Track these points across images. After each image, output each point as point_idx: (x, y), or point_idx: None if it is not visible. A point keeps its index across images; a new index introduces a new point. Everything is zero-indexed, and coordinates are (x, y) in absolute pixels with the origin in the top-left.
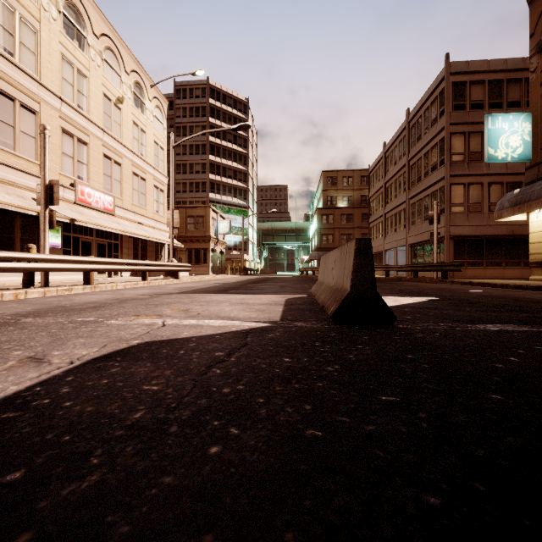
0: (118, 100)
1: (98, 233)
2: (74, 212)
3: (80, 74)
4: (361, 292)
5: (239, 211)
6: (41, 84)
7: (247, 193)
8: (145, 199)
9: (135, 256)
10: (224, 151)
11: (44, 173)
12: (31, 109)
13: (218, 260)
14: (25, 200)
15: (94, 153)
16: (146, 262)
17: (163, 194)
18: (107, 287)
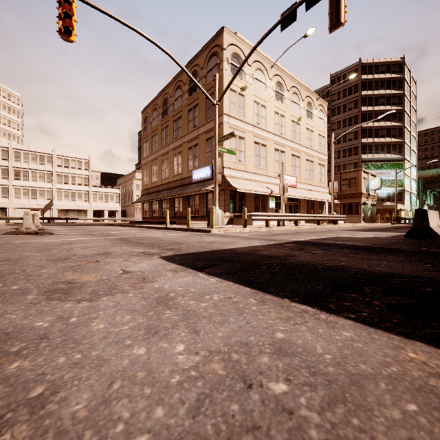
0: (298, 119)
1: (289, 199)
2: None
3: (281, 117)
4: (417, 227)
5: (392, 165)
6: (267, 131)
7: (402, 146)
8: (312, 174)
9: (307, 210)
10: (376, 114)
11: (283, 181)
12: (264, 145)
13: (369, 211)
14: (264, 188)
15: (287, 156)
16: (319, 215)
17: (324, 167)
18: (303, 227)
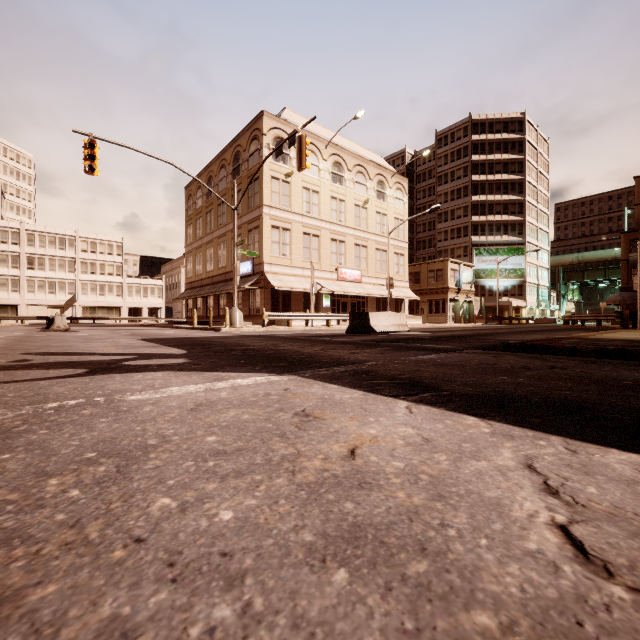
0: (365, 202)
1: (351, 296)
2: (336, 286)
3: (340, 202)
4: (350, 325)
5: (510, 250)
6: (321, 219)
7: (523, 226)
8: (386, 265)
9: (377, 309)
10: (491, 185)
11: (312, 280)
12: (317, 235)
13: (462, 309)
14: None
15: (348, 246)
16: None
17: (404, 257)
18: (336, 328)
